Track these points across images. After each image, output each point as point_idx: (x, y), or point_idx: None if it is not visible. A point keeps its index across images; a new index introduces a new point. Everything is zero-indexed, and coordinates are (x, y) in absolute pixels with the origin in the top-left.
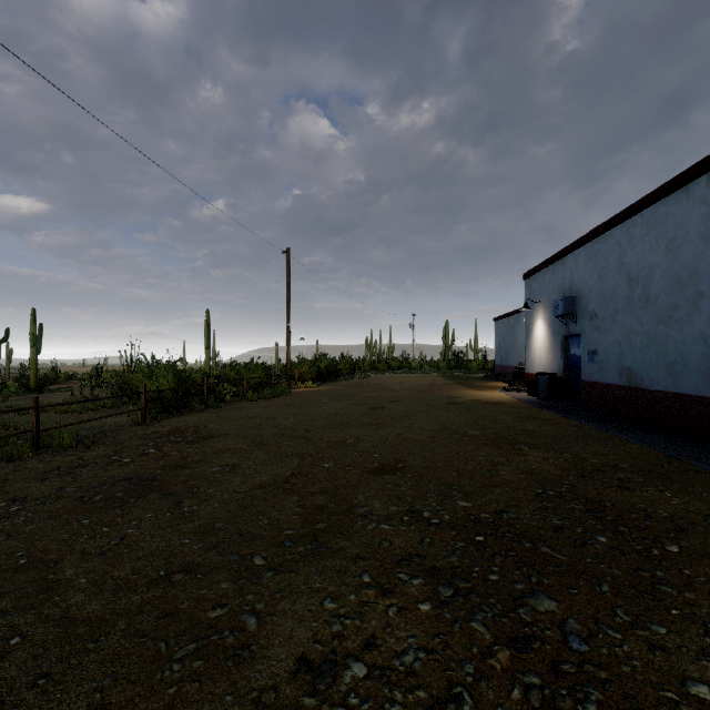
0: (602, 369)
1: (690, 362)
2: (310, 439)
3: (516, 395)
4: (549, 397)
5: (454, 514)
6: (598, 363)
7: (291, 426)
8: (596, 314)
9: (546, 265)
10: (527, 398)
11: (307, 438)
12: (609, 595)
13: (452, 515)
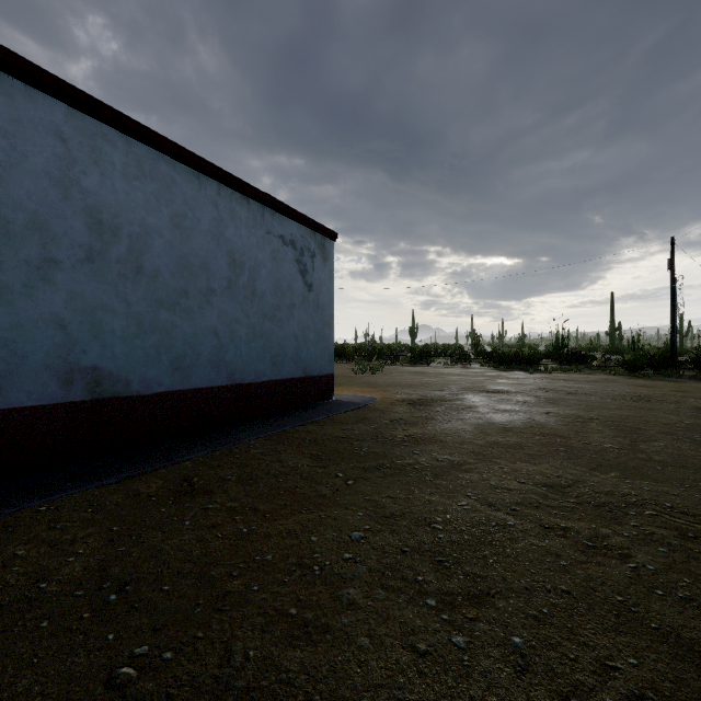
0: None
1: (203, 355)
2: None
3: None
4: None
5: (512, 418)
6: None
7: None
8: None
9: None
10: None
11: None
12: (481, 409)
13: (513, 418)
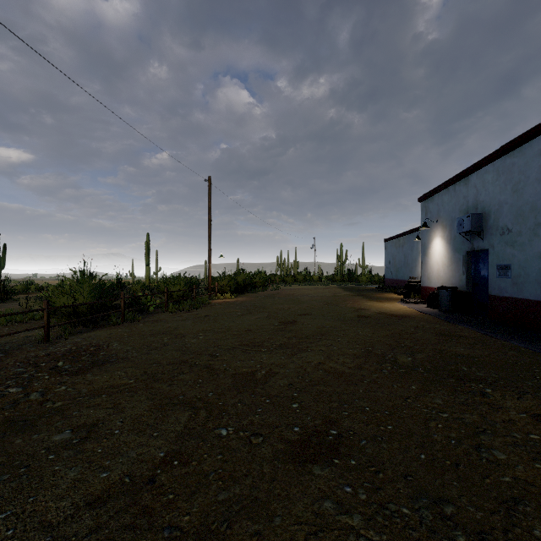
0: (518, 285)
1: None
2: (213, 370)
3: (417, 307)
4: (451, 310)
5: None
6: (512, 278)
7: (197, 348)
8: (509, 229)
9: (445, 186)
10: (430, 311)
11: (210, 368)
12: None
13: None
